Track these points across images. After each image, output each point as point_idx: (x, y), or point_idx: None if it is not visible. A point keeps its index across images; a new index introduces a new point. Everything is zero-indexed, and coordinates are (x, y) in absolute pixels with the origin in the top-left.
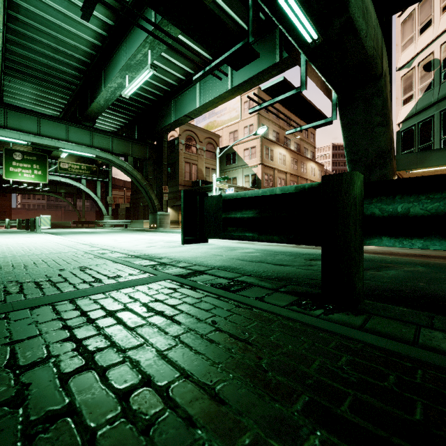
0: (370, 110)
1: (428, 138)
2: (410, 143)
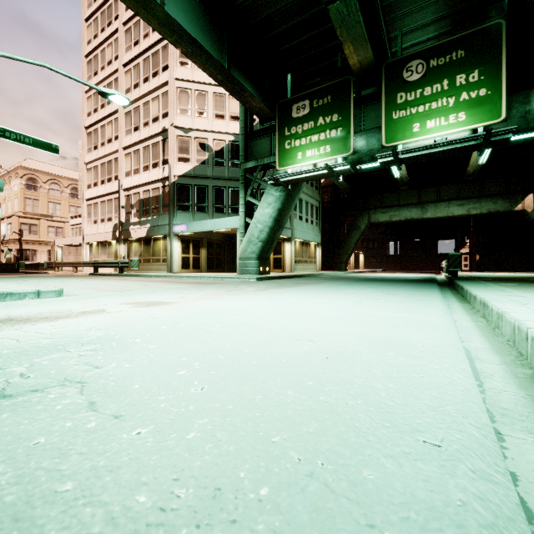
0: (297, 194)
1: (204, 201)
2: (186, 198)
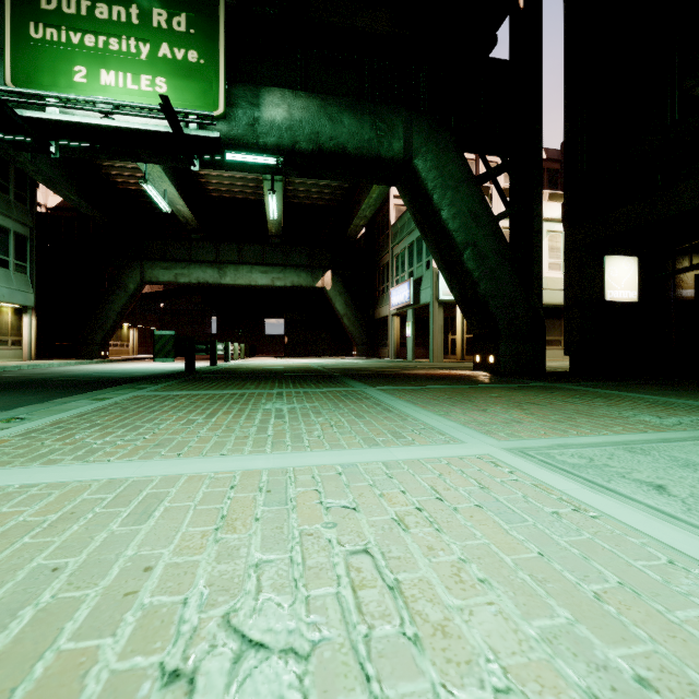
0: None
1: None
2: None
